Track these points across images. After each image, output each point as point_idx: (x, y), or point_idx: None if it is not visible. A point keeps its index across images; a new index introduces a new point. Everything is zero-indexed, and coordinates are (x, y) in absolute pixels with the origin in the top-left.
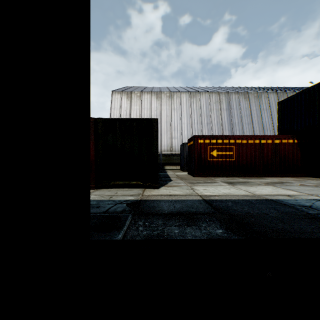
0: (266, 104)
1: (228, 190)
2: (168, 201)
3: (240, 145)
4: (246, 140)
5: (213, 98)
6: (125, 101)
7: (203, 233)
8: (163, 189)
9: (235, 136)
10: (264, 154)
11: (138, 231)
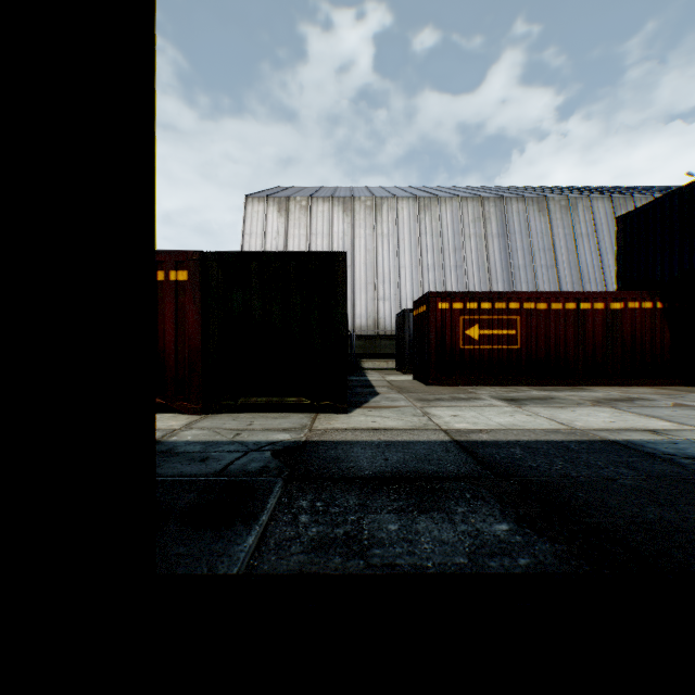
0: (587, 223)
1: (510, 418)
2: (370, 444)
3: (532, 315)
4: (547, 302)
5: (469, 211)
6: (274, 219)
7: (460, 532)
8: (358, 414)
9: (522, 293)
10: (586, 334)
11: (296, 525)
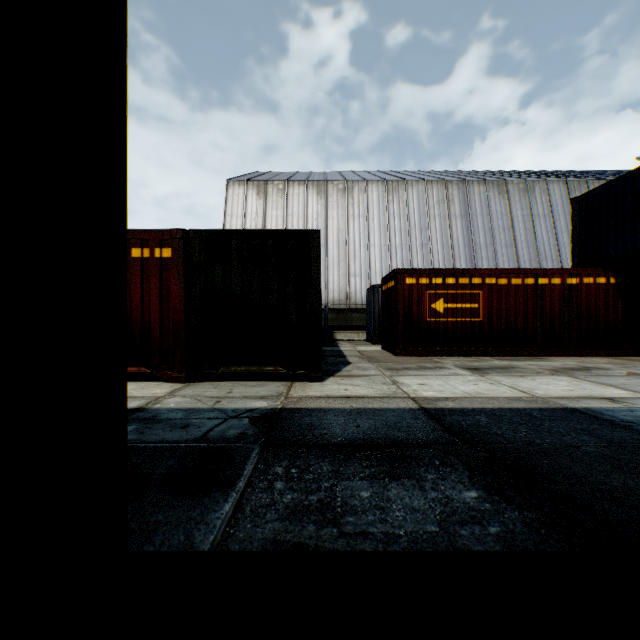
0: (543, 204)
1: (474, 386)
2: (343, 411)
3: (493, 289)
4: (507, 278)
5: (433, 194)
6: (253, 201)
7: (431, 499)
8: (331, 383)
9: (484, 269)
10: (544, 307)
11: (272, 492)
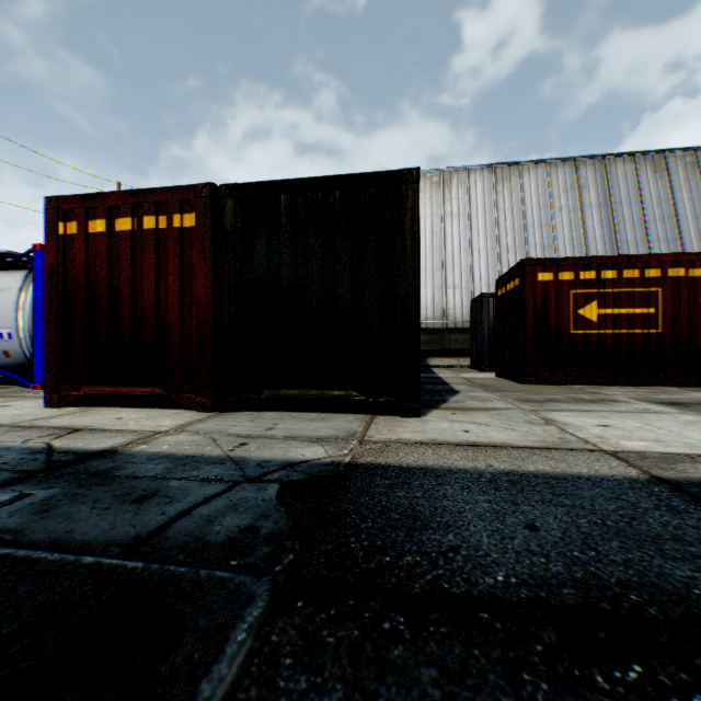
0: None
1: None
2: (476, 478)
3: (680, 285)
4: None
5: (558, 179)
6: None
7: None
8: (437, 418)
9: (663, 255)
10: None
11: None
